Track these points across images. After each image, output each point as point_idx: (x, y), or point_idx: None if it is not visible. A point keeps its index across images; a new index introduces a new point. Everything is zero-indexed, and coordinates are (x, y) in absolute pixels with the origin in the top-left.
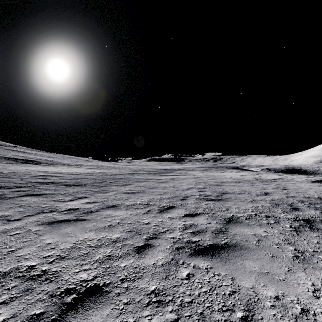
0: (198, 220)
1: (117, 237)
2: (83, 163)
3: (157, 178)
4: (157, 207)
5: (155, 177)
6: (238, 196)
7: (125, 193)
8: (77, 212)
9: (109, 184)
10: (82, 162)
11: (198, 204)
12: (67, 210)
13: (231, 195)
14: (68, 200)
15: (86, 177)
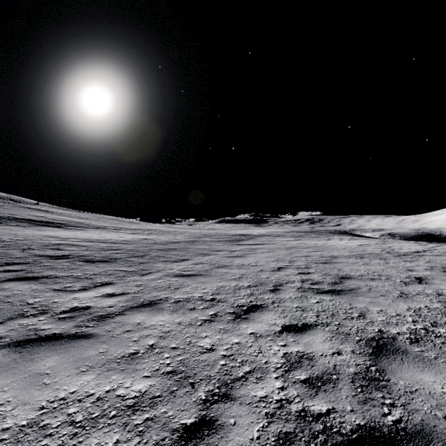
0: (313, 341)
1: (142, 390)
2: (125, 226)
3: (229, 249)
4: (230, 307)
5: (226, 248)
6: (372, 285)
7: (176, 276)
8: (83, 316)
9: (154, 260)
10: (124, 225)
11: (304, 301)
12: (67, 310)
13: (359, 283)
14: (78, 289)
15: (121, 248)
